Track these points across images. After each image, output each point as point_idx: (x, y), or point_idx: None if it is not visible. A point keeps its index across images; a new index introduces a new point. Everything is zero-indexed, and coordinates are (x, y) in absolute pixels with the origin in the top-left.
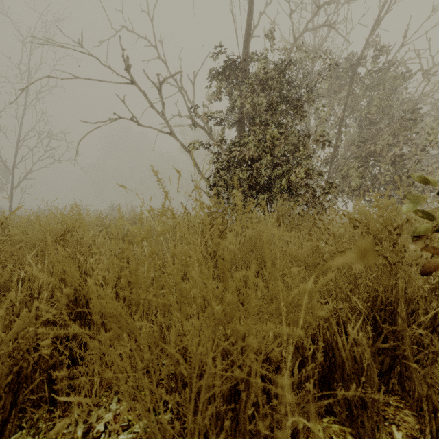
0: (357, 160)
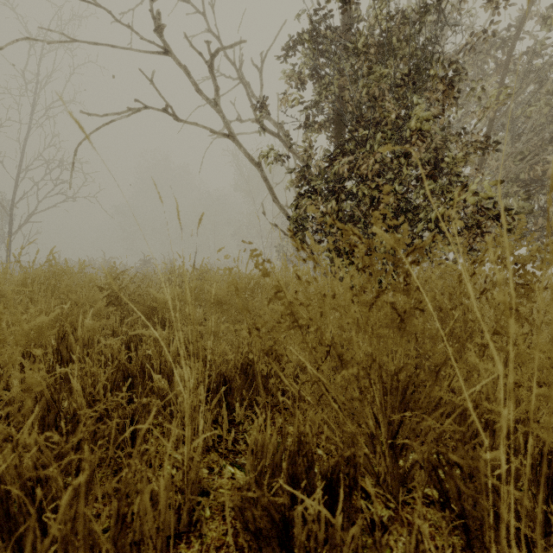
0: (513, 184)
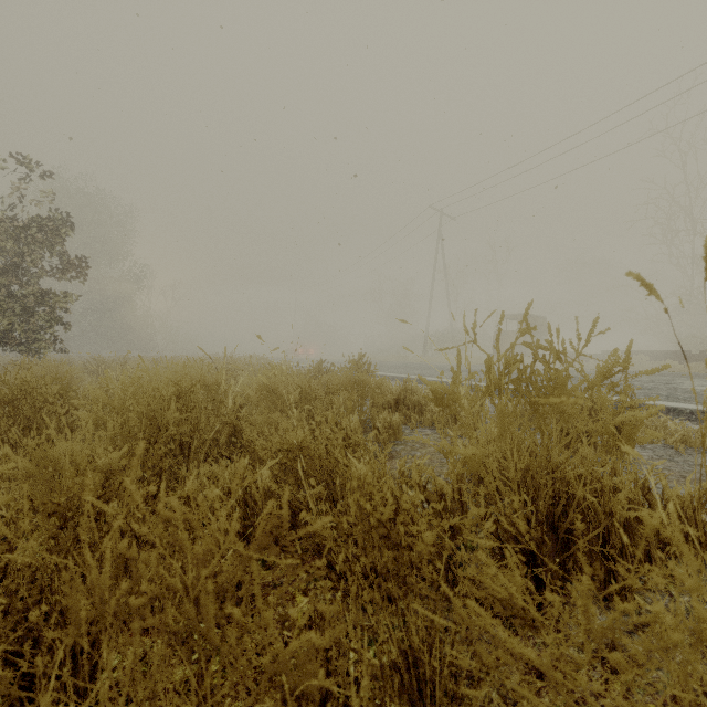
0: None
